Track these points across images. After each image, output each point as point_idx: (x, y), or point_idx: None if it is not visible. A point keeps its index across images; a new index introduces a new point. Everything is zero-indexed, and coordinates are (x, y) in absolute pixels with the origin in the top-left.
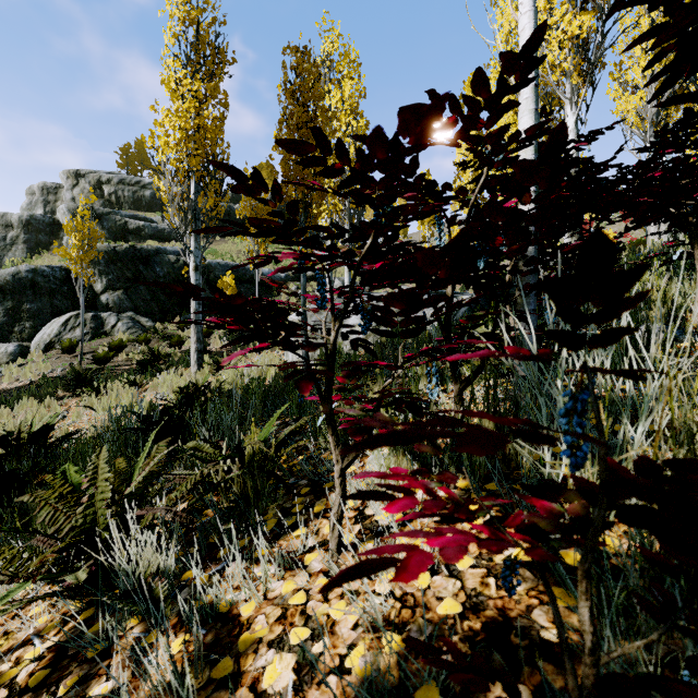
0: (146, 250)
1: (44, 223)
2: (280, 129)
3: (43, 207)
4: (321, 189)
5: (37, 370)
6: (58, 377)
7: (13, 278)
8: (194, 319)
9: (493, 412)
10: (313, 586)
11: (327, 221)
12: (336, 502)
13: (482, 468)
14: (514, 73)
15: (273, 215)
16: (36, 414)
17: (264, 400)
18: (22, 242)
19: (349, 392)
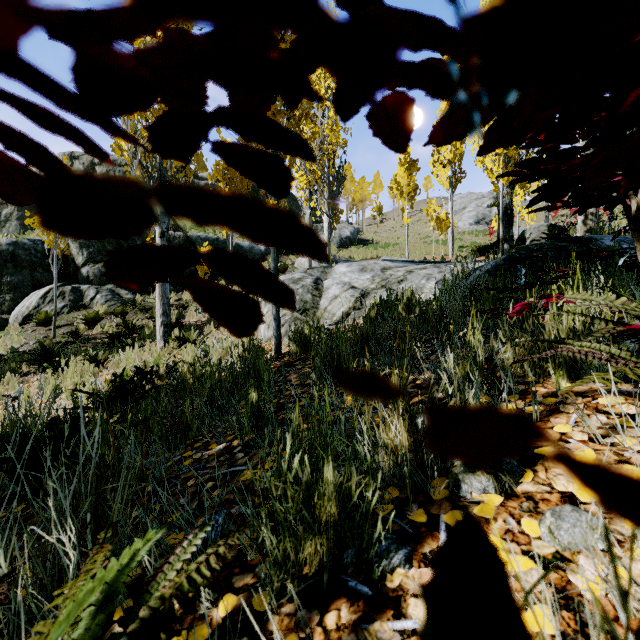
0: None
1: None
2: None
3: None
4: None
5: (9, 343)
6: (22, 352)
7: None
8: (160, 289)
9: None
10: None
11: (306, 192)
12: None
13: None
14: None
15: None
16: None
17: (210, 401)
18: (15, 219)
19: None
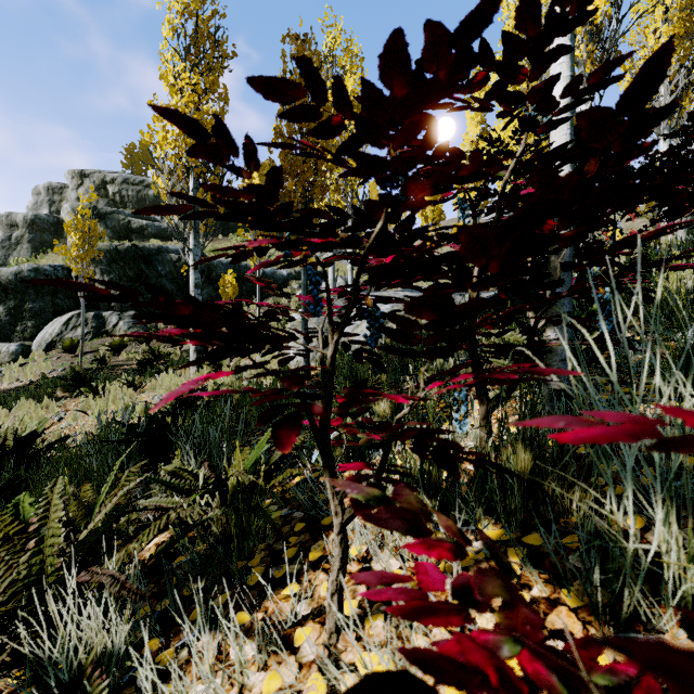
0: (148, 249)
1: (48, 222)
2: (280, 120)
3: (48, 207)
4: (313, 154)
5: (38, 370)
6: (57, 378)
7: (15, 277)
8: None
9: (530, 441)
10: (303, 686)
11: None
12: (335, 565)
13: (518, 512)
14: (569, 3)
15: (249, 190)
16: (34, 416)
17: (261, 407)
18: (27, 242)
19: (352, 417)
